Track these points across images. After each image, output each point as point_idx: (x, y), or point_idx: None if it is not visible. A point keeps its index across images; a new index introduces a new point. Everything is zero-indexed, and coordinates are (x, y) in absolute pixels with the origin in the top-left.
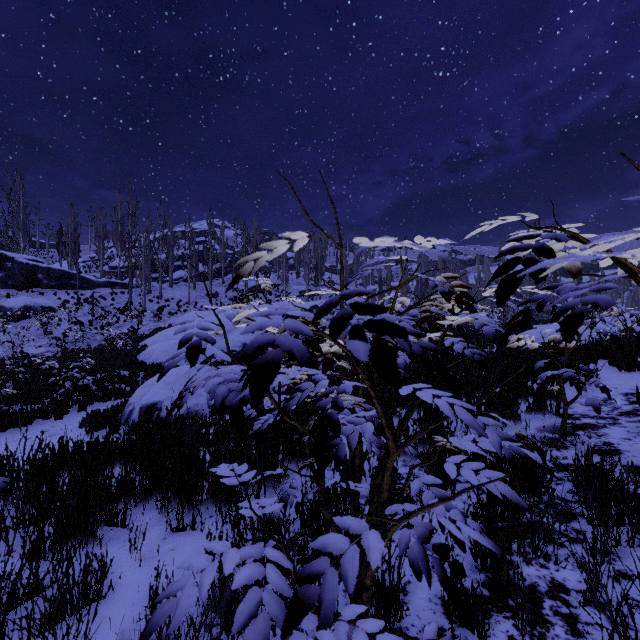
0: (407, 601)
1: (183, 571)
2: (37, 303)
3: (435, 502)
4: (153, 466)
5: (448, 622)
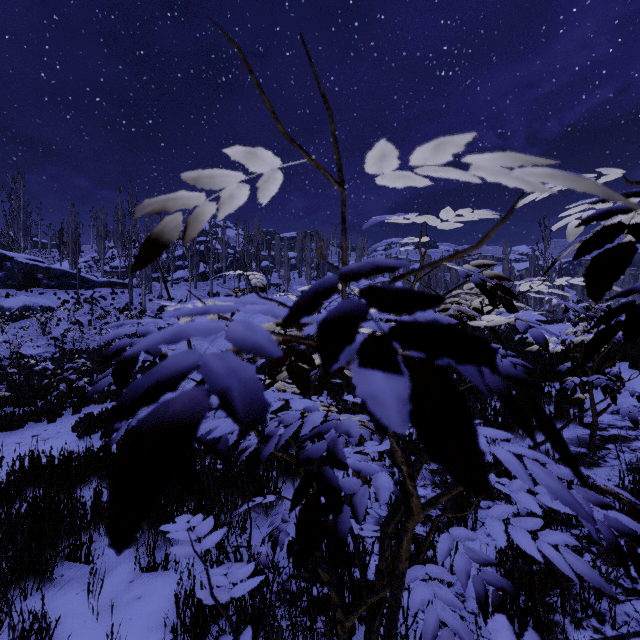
0: None
1: (148, 630)
2: (36, 303)
3: None
4: None
5: None
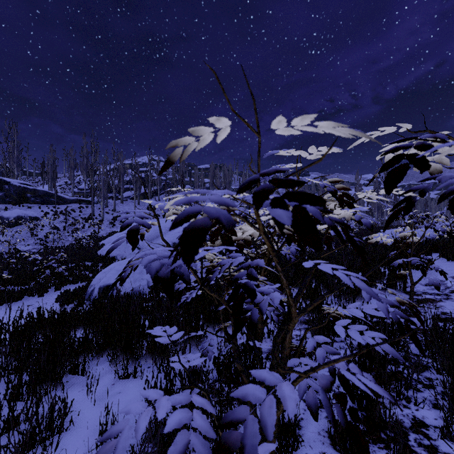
0: (301, 434)
1: None
2: (26, 214)
3: (340, 358)
4: (106, 329)
5: (334, 451)
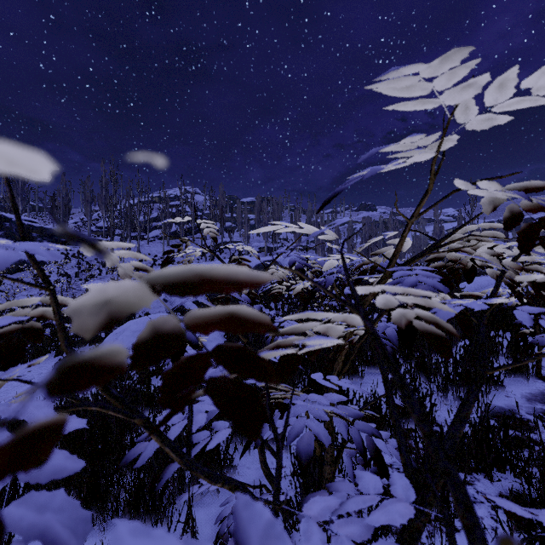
0: None
1: None
2: None
3: None
4: None
5: None
